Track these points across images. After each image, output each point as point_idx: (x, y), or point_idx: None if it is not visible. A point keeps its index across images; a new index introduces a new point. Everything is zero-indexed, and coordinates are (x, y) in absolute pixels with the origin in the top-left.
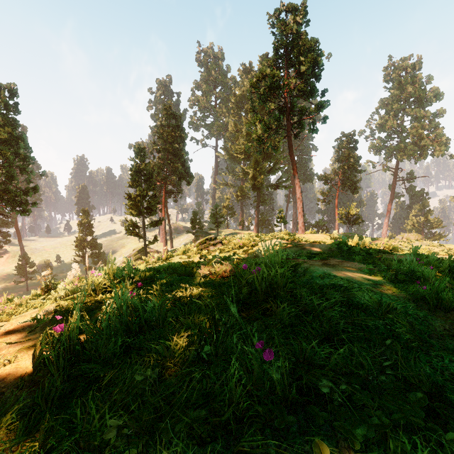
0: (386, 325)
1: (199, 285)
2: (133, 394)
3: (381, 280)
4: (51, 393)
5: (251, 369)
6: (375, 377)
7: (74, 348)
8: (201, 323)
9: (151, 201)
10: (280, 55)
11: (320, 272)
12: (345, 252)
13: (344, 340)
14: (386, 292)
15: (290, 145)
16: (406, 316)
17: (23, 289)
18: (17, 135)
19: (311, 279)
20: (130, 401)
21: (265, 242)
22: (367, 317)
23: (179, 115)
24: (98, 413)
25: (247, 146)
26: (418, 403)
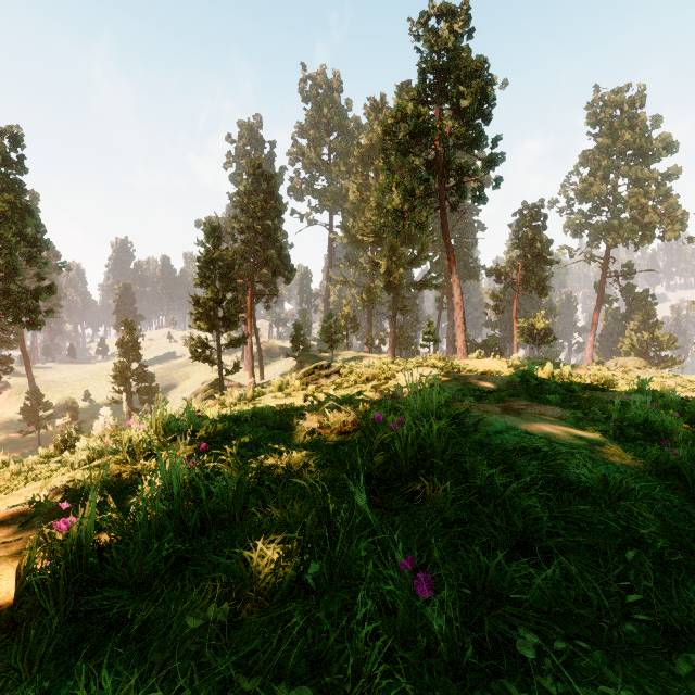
0: (620, 521)
1: (303, 446)
2: (184, 652)
3: (599, 438)
4: (40, 647)
5: (392, 604)
6: (615, 624)
7: (87, 560)
8: (305, 515)
9: (230, 308)
10: (429, 83)
11: (500, 426)
12: (533, 389)
13: (550, 547)
14: (611, 460)
15: (444, 221)
16: (650, 502)
17: (32, 444)
18: (22, 206)
19: (487, 438)
20: (177, 666)
21: (411, 377)
22: (588, 507)
23: (274, 175)
24: (121, 687)
25: (379, 223)
26: (694, 676)
